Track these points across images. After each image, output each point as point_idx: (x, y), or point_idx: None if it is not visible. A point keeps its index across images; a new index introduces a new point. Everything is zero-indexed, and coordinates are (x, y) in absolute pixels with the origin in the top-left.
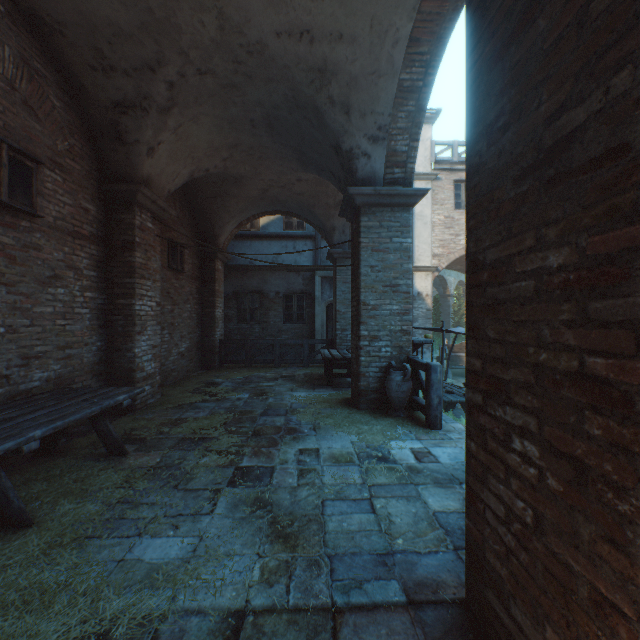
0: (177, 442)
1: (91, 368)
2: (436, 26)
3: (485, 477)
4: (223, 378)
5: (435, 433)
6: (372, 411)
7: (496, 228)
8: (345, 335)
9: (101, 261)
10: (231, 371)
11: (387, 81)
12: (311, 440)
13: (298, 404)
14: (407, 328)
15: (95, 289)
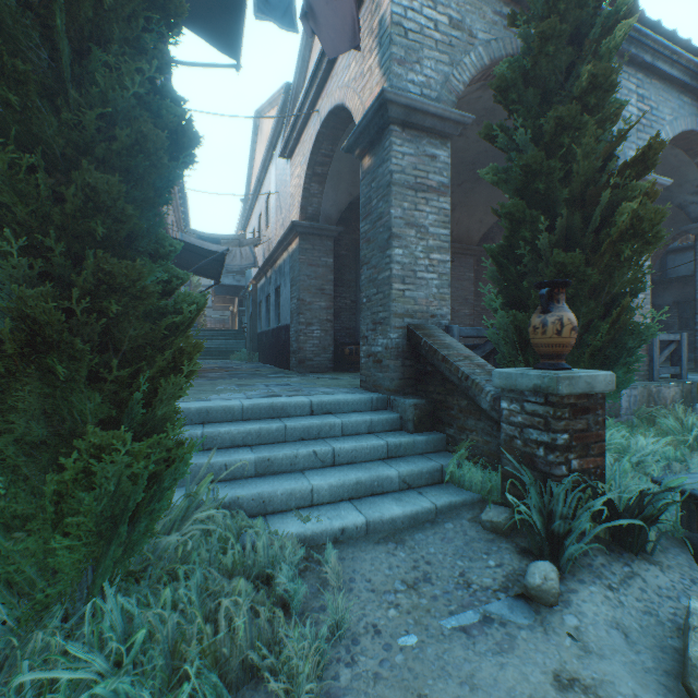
0: None
1: None
2: (695, 142)
3: None
4: None
5: None
6: None
7: None
8: None
9: None
10: None
11: (685, 167)
12: None
13: None
14: None
15: None
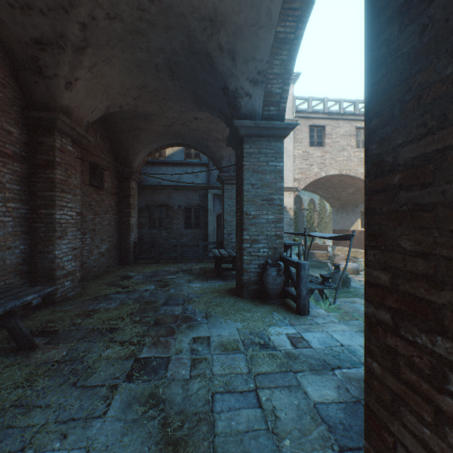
0: (86, 333)
1: (14, 268)
2: None
3: (397, 408)
4: (135, 272)
5: (304, 319)
6: (253, 299)
7: (417, 120)
8: (231, 238)
9: (24, 177)
10: (143, 266)
11: (266, 32)
12: (203, 328)
13: (194, 294)
14: (280, 233)
15: (18, 200)
